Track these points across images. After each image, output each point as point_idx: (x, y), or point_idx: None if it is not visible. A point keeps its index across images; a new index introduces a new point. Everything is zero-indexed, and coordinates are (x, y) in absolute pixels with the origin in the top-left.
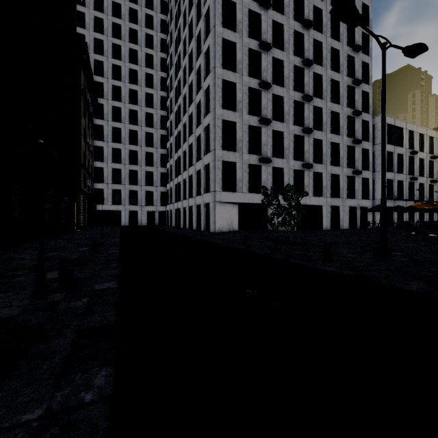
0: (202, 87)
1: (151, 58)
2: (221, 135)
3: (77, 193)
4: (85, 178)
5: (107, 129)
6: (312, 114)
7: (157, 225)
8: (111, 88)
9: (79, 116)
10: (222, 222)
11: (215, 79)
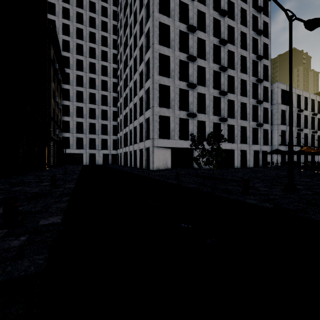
0: (144, 59)
1: (106, 39)
2: (158, 95)
3: (48, 140)
4: (54, 128)
5: (72, 91)
6: (226, 81)
7: (110, 164)
8: (76, 61)
9: (50, 81)
10: (159, 162)
11: (153, 53)
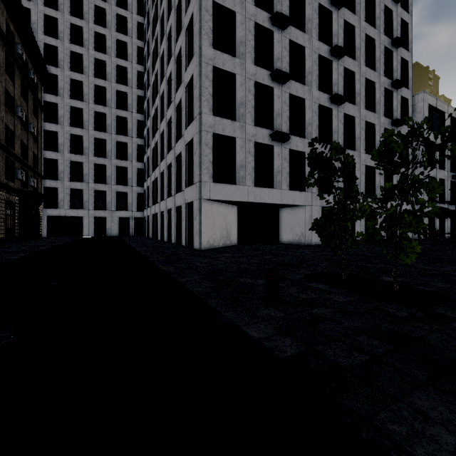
0: (184, 25)
1: (125, 21)
2: (211, 91)
3: None
4: (13, 167)
5: (63, 108)
6: (342, 79)
7: (132, 236)
8: (69, 55)
9: None
10: (213, 232)
11: None
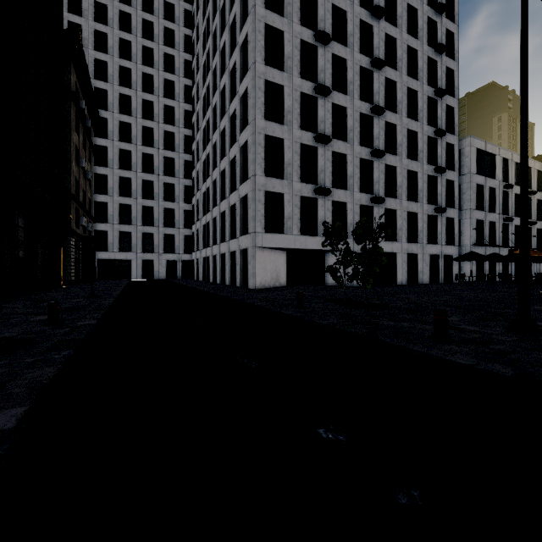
0: (238, 92)
1: (172, 60)
2: (263, 155)
3: (66, 235)
4: (78, 215)
5: (113, 151)
6: (383, 132)
7: (179, 279)
8: (118, 97)
9: (69, 129)
10: (264, 274)
11: (255, 79)
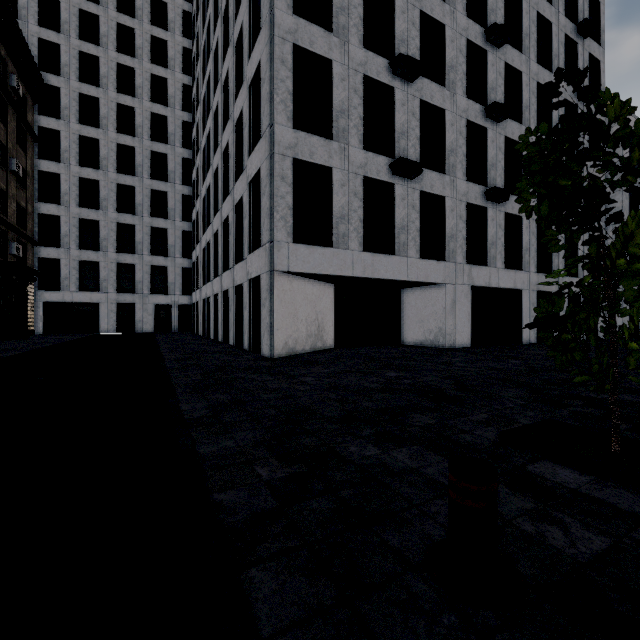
0: None
1: (164, 9)
2: (291, 86)
3: None
4: None
5: (69, 138)
6: (502, 81)
7: (174, 332)
8: (78, 57)
9: None
10: (293, 327)
11: None
